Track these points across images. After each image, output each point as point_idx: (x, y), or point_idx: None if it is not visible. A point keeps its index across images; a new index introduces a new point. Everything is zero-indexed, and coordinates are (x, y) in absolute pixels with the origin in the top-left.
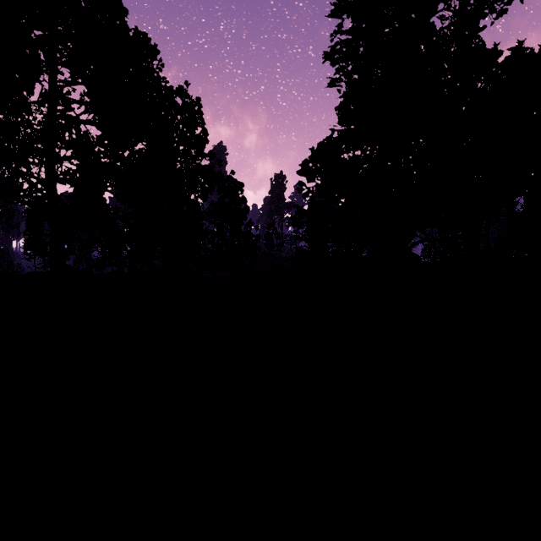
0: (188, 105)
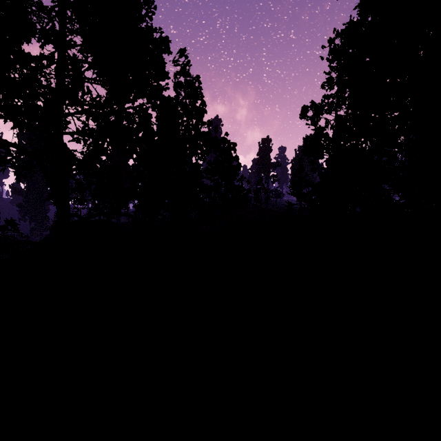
0: (181, 49)
